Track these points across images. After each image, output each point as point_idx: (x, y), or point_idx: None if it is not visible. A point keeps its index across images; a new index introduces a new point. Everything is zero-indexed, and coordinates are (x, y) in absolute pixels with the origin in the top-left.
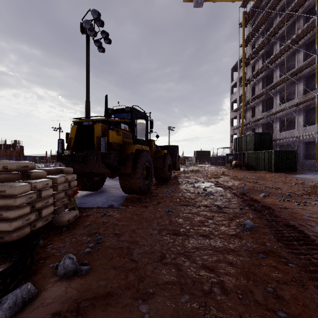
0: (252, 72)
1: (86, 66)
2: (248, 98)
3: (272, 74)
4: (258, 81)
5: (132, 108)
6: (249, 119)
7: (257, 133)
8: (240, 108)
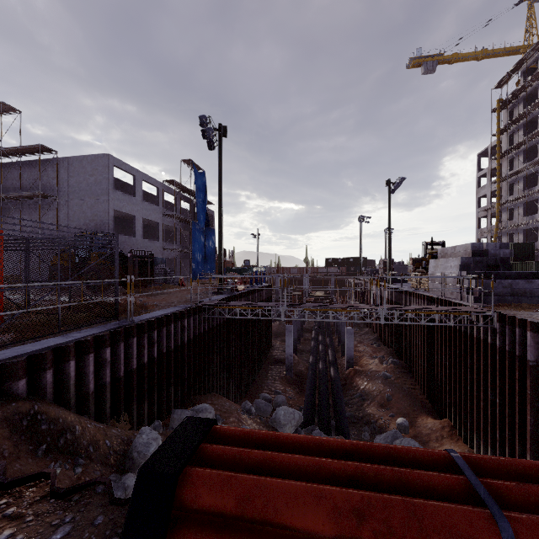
0: (509, 168)
1: (389, 209)
2: (504, 197)
3: (536, 172)
4: (518, 180)
5: (444, 243)
6: (505, 222)
7: (516, 244)
8: (493, 208)
